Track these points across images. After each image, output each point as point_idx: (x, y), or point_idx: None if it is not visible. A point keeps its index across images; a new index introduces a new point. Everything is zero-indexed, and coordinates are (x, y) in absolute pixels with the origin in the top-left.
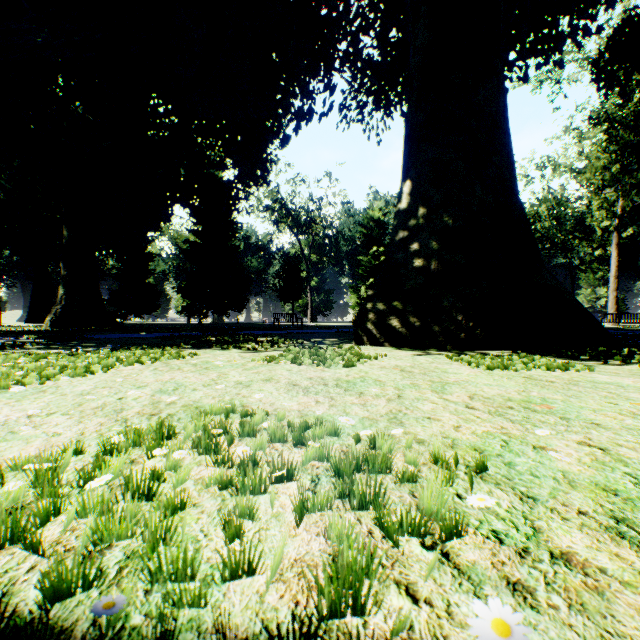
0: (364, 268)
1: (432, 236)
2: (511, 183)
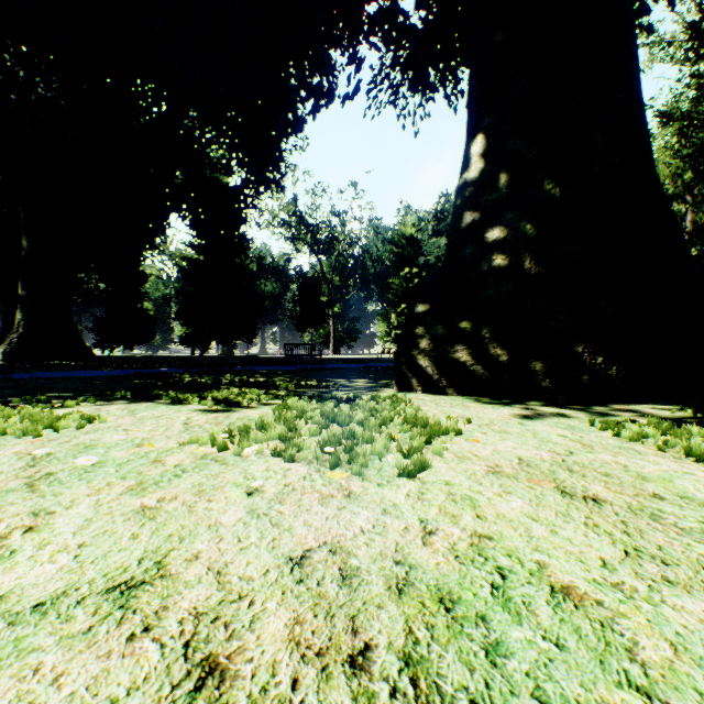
0: (395, 292)
1: (525, 216)
2: (644, 136)
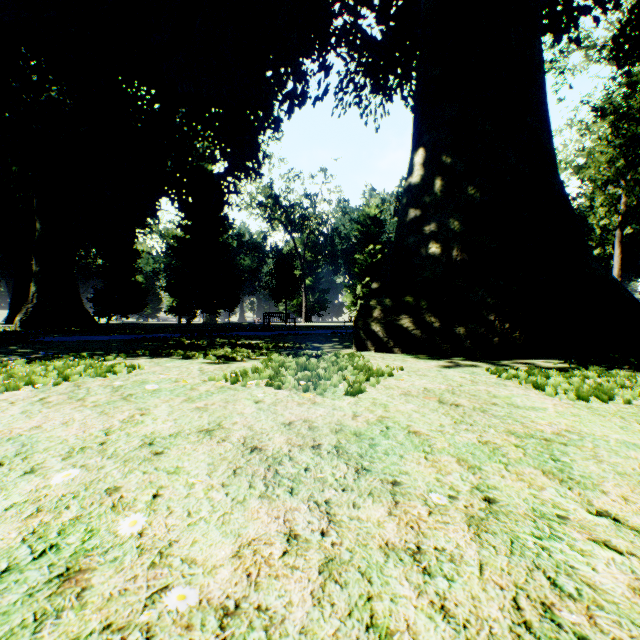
0: (360, 266)
1: (453, 214)
2: (549, 150)
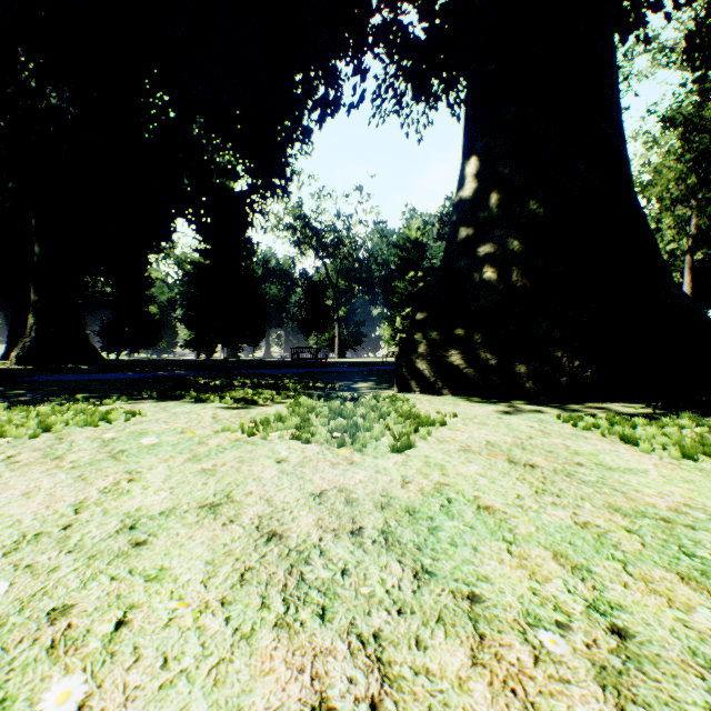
0: (400, 296)
1: (512, 233)
2: (623, 159)
